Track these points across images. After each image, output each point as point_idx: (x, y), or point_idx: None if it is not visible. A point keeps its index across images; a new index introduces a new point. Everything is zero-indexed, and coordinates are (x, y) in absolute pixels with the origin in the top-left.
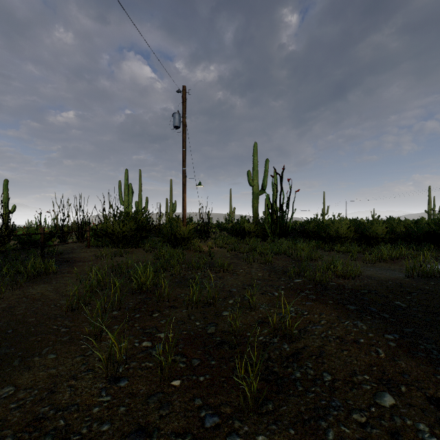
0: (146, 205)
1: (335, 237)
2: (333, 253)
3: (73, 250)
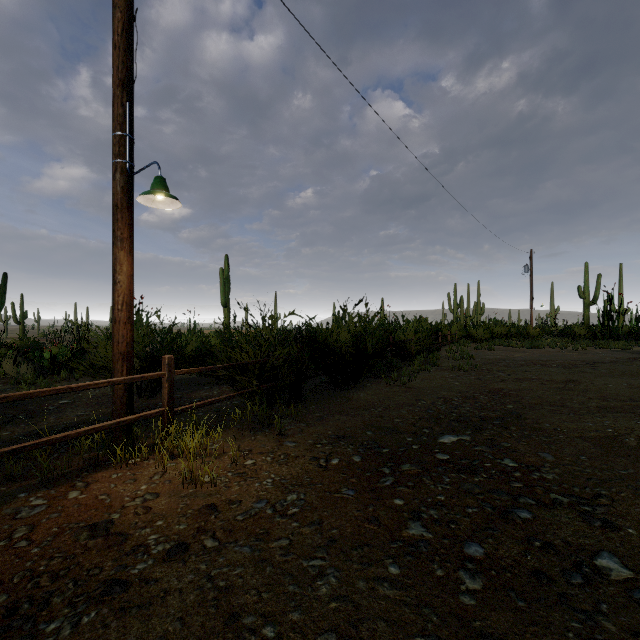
0: (473, 312)
1: None
2: None
3: None
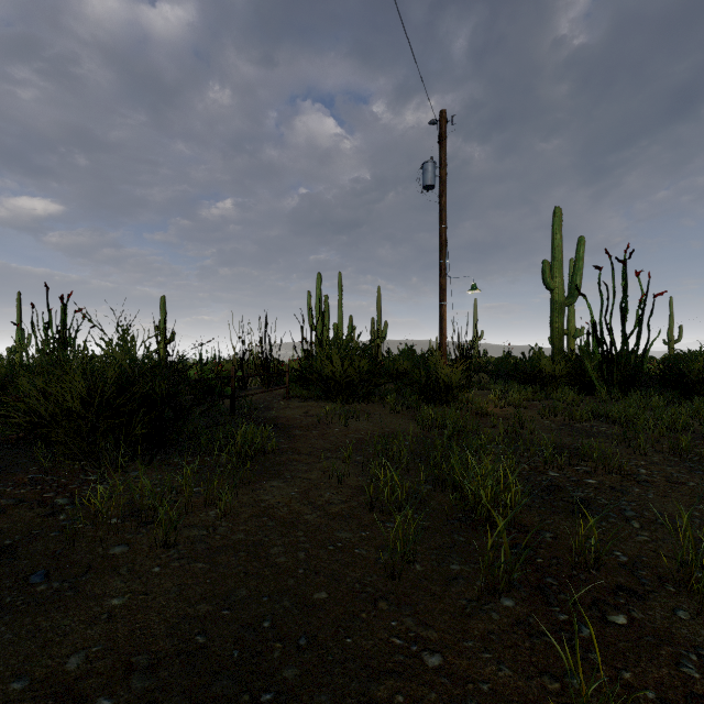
0: (349, 330)
1: None
2: None
3: (269, 404)
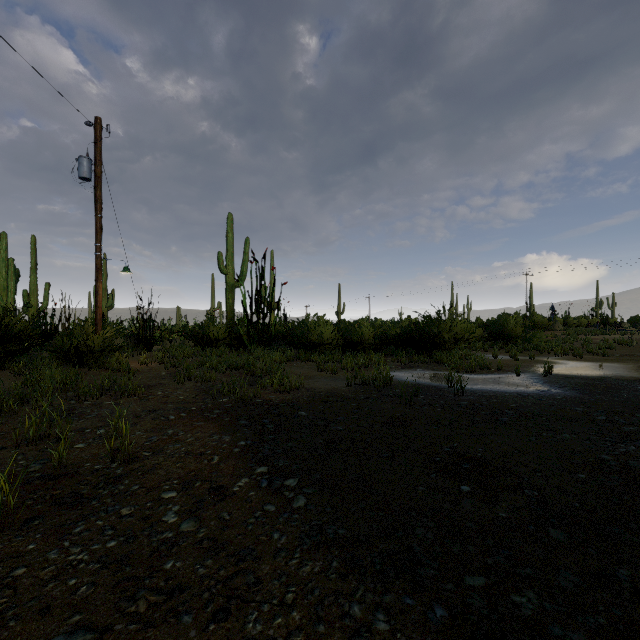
0: (45, 297)
1: (319, 344)
2: (310, 364)
3: None
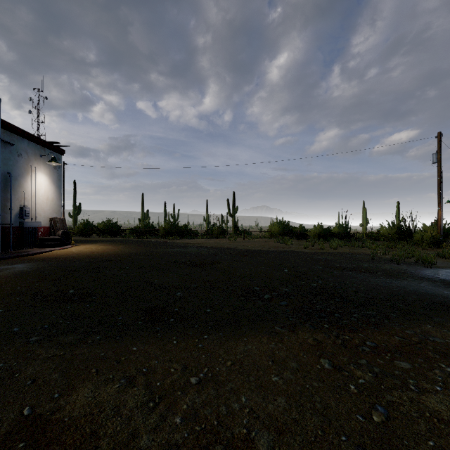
0: None
1: None
2: None
3: None
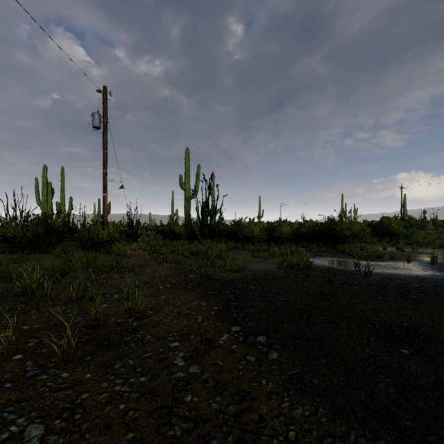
0: (69, 207)
1: (250, 238)
2: (245, 252)
3: None
